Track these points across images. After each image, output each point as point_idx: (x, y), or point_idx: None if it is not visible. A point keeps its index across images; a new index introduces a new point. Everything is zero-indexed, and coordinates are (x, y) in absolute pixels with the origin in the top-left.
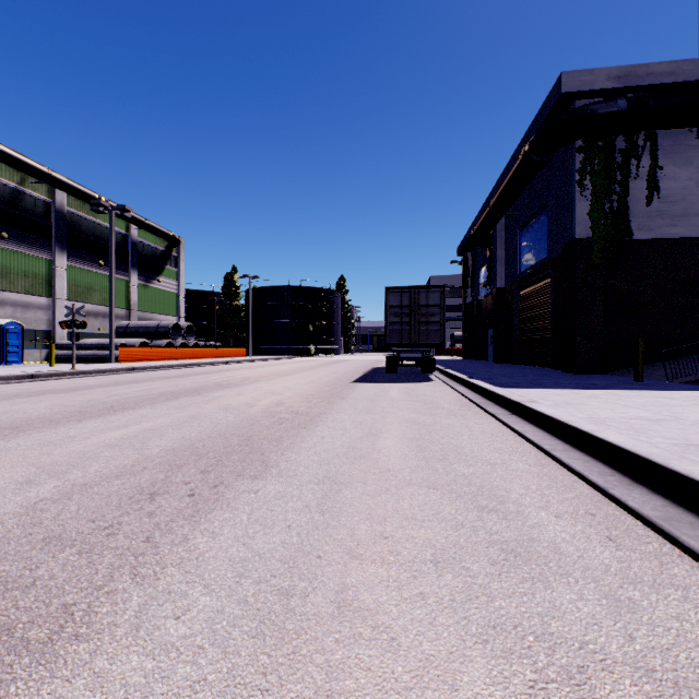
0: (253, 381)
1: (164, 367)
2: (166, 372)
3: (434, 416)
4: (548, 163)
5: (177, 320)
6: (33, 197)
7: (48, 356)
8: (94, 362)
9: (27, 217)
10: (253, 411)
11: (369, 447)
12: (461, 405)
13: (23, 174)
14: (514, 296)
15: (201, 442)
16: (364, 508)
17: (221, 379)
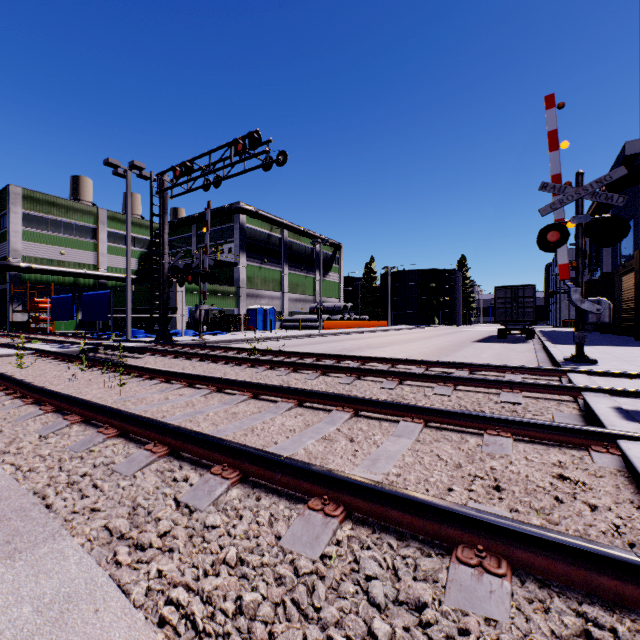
0: (415, 340)
1: (352, 333)
2: (358, 335)
3: (508, 352)
4: (633, 186)
5: (339, 301)
6: (275, 236)
7: (280, 326)
8: (305, 329)
9: (273, 249)
10: (430, 348)
11: (478, 355)
12: (526, 350)
13: (271, 225)
14: (616, 281)
15: (424, 352)
16: (474, 359)
17: (395, 339)
